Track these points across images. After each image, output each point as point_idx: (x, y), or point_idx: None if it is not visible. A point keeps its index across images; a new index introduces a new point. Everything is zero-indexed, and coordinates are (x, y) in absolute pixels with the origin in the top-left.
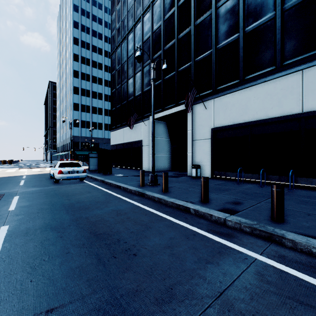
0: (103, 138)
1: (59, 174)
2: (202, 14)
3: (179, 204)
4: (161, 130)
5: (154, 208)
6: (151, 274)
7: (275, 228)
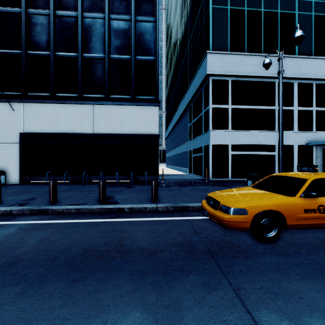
0: None
1: None
2: (9, 5)
3: None
4: None
5: None
6: None
7: (47, 206)
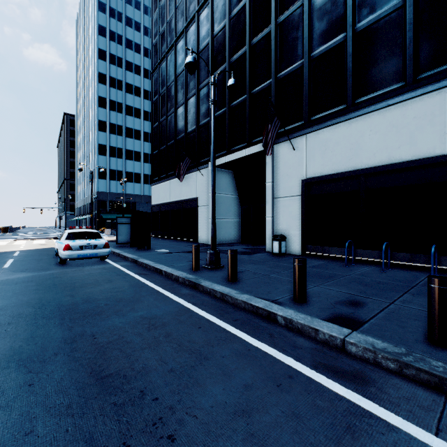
0: (142, 194)
1: (64, 250)
2: (288, 5)
3: (258, 306)
4: (226, 182)
5: (214, 313)
6: None
7: (446, 364)
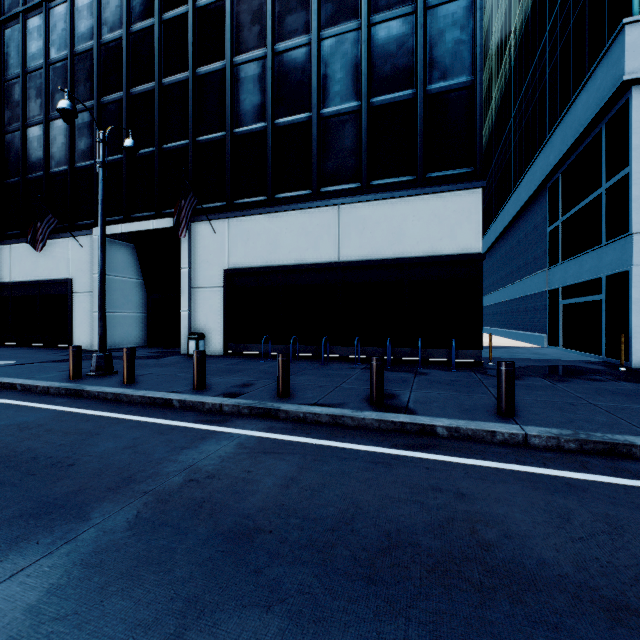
0: None
1: None
2: (209, 61)
3: (156, 397)
4: (123, 260)
5: (105, 410)
6: (101, 474)
7: (276, 403)
